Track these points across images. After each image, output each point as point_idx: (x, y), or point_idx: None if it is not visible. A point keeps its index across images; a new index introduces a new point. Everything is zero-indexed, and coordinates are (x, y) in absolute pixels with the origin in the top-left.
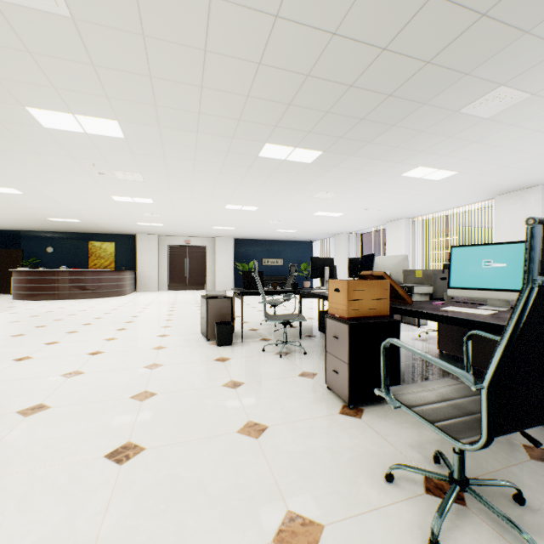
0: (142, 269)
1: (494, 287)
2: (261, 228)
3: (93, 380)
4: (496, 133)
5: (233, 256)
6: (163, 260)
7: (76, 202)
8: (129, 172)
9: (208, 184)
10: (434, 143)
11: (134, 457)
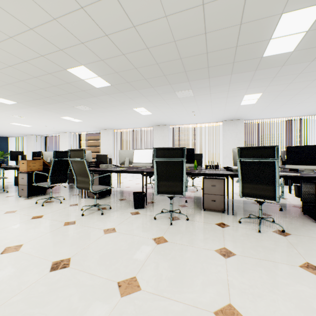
0: None
1: None
2: None
3: None
4: (89, 114)
5: None
6: None
7: None
8: None
9: None
10: (70, 112)
11: None
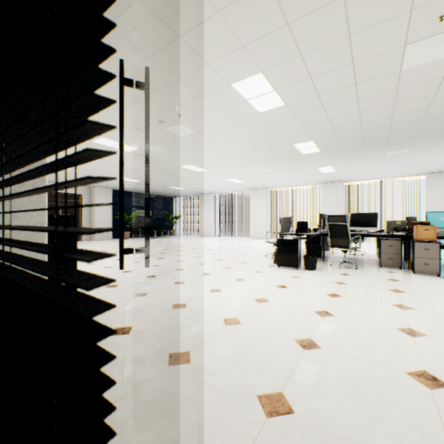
0: None
1: None
2: (163, 183)
3: (355, 293)
4: (375, 161)
5: (112, 206)
6: None
7: None
8: (190, 128)
9: (221, 150)
10: (357, 159)
11: None
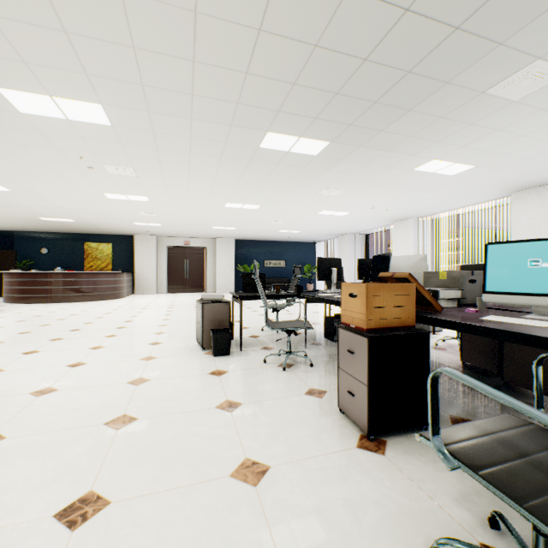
0: (140, 271)
1: (544, 292)
2: (263, 228)
3: (65, 400)
4: (523, 120)
5: (234, 257)
6: (162, 262)
7: (67, 200)
8: (120, 166)
9: (206, 179)
10: (453, 131)
11: (93, 517)
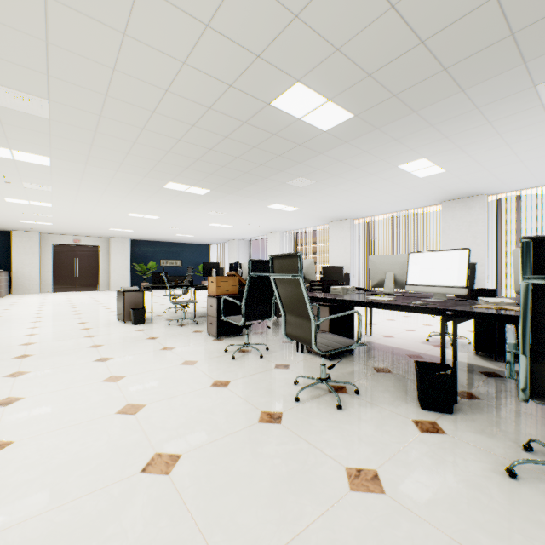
0: (19, 270)
1: None
2: (161, 232)
3: (50, 344)
4: (310, 194)
5: (130, 257)
6: (47, 260)
7: None
8: (40, 184)
9: (116, 198)
10: (280, 194)
11: (110, 360)
